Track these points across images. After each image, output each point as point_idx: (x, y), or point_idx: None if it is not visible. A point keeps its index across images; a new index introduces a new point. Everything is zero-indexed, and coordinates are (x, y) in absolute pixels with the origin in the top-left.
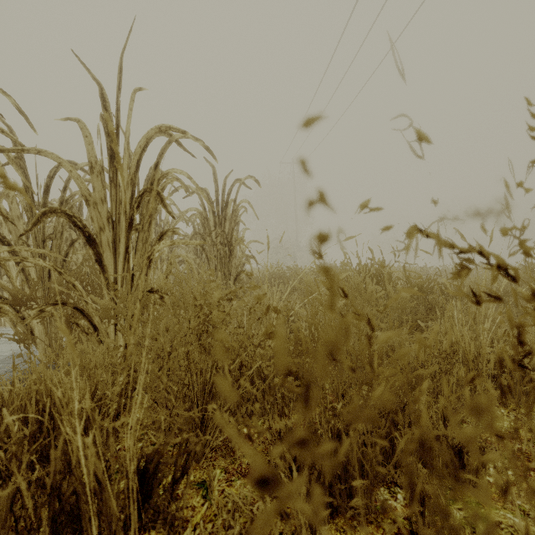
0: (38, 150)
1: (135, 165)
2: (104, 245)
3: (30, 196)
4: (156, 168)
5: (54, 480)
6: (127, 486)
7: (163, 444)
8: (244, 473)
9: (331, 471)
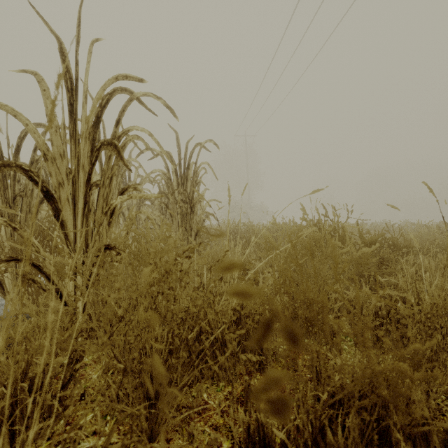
0: None
1: (96, 122)
2: (63, 200)
3: (1, 156)
4: (117, 125)
5: None
6: None
7: None
8: None
9: None
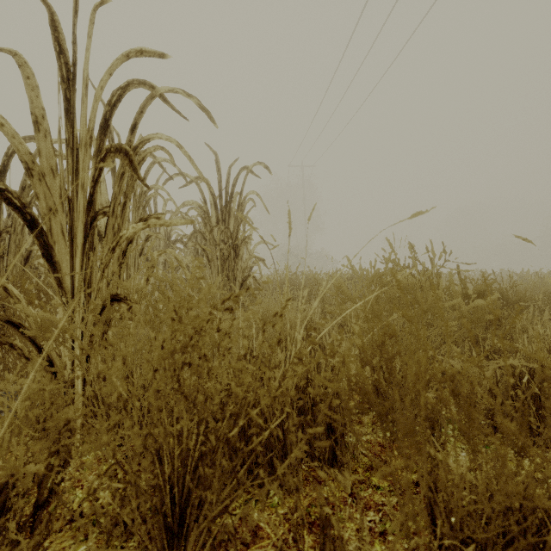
0: None
1: (103, 125)
2: (56, 233)
3: None
4: (133, 131)
5: None
6: None
7: None
8: None
9: None
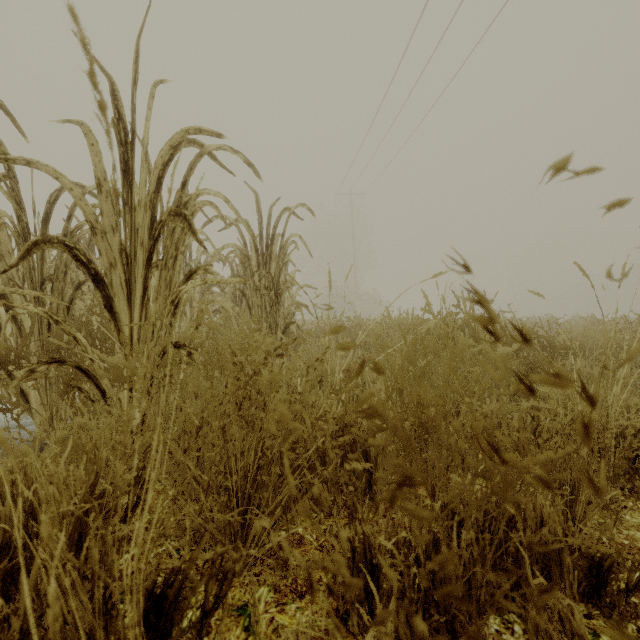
0: (27, 161)
1: (156, 184)
2: (116, 286)
3: (25, 227)
4: (184, 188)
5: (25, 621)
6: (137, 621)
7: (188, 561)
8: (300, 592)
9: (425, 596)
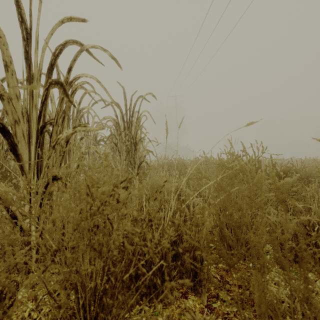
0: None
1: (50, 68)
2: (19, 136)
3: None
4: (69, 72)
5: None
6: None
7: None
8: None
9: None
